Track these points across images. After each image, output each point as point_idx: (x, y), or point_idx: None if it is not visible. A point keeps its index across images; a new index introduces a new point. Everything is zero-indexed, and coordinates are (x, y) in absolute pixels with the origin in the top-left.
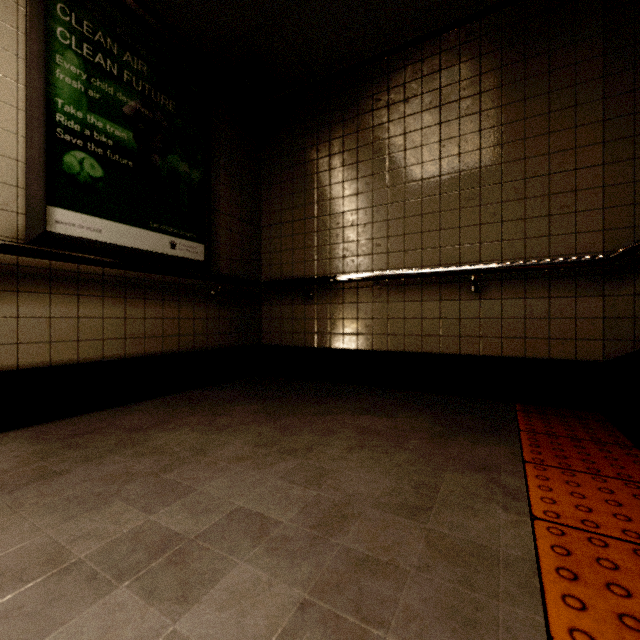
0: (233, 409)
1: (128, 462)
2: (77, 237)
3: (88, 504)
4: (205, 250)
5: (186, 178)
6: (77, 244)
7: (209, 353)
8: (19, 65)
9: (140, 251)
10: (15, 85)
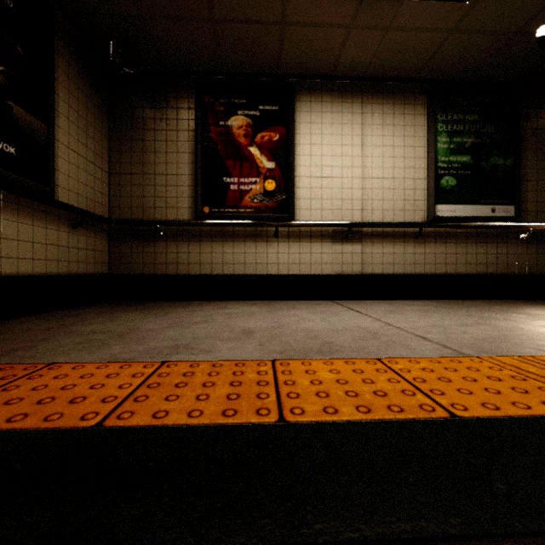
0: (543, 306)
1: (486, 309)
2: (446, 216)
3: (479, 313)
4: (515, 209)
5: (501, 167)
6: (446, 219)
7: (518, 277)
8: (425, 150)
9: (474, 217)
10: (424, 159)
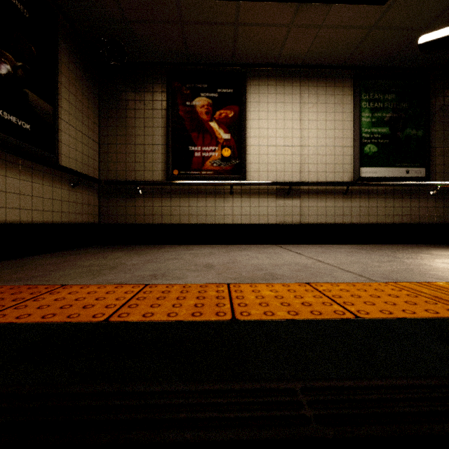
0: (447, 249)
1: (400, 251)
2: (368, 177)
3: (393, 253)
4: (426, 171)
5: (414, 137)
6: (368, 179)
7: (428, 225)
8: (351, 123)
9: (391, 177)
10: (350, 131)
